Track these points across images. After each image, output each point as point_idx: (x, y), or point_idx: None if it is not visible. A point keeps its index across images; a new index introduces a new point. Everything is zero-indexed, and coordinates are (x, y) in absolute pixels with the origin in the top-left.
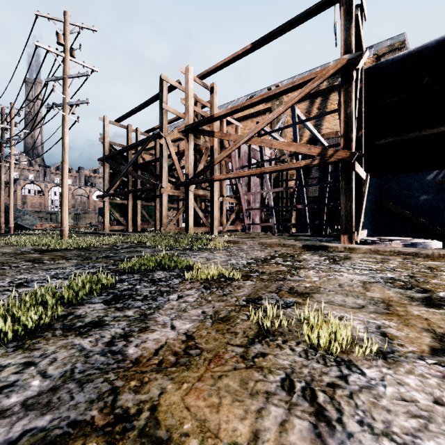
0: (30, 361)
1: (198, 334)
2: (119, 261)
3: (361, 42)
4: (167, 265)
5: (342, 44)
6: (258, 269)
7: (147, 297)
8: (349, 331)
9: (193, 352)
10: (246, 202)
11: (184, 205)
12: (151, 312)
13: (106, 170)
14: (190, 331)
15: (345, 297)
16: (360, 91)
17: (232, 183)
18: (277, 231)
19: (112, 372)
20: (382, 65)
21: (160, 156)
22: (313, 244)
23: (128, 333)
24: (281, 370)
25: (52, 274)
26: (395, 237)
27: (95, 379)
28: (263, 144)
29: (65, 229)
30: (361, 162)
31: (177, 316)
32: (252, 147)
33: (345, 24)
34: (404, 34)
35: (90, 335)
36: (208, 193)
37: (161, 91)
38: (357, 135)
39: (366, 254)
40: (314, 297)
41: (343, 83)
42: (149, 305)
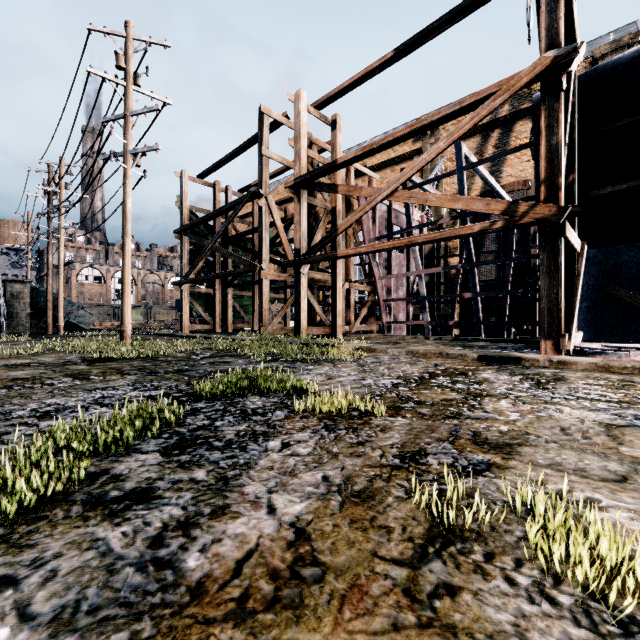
0: (10, 576)
1: (317, 527)
2: (197, 377)
3: (573, 31)
4: (266, 387)
5: (543, 36)
6: (411, 396)
7: (232, 443)
8: (639, 552)
9: (308, 574)
10: (384, 290)
11: (293, 295)
12: (236, 474)
13: (184, 247)
14: (303, 519)
15: (582, 455)
16: (571, 110)
17: (364, 261)
18: (432, 333)
19: (150, 616)
20: (607, 67)
21: (259, 224)
22: (496, 354)
23: (193, 518)
24: (497, 639)
25: (96, 399)
26: (632, 344)
27: (113, 635)
28: (412, 201)
29: (127, 330)
30: (572, 223)
31: (280, 485)
32: (393, 208)
33: (549, 3)
34: (637, 22)
35: (126, 519)
36: (328, 277)
37: (261, 130)
38: (565, 181)
39: (590, 371)
40: (523, 454)
41: (545, 96)
42: (234, 460)
